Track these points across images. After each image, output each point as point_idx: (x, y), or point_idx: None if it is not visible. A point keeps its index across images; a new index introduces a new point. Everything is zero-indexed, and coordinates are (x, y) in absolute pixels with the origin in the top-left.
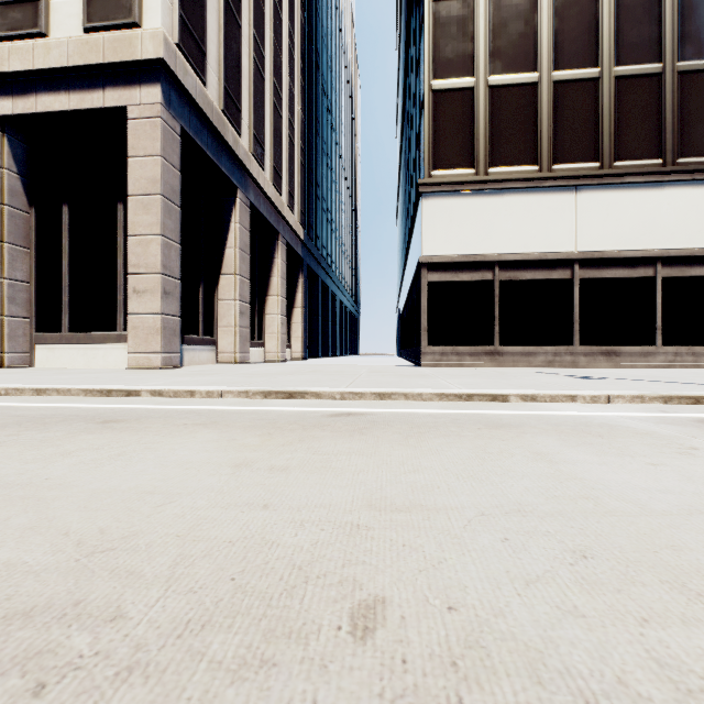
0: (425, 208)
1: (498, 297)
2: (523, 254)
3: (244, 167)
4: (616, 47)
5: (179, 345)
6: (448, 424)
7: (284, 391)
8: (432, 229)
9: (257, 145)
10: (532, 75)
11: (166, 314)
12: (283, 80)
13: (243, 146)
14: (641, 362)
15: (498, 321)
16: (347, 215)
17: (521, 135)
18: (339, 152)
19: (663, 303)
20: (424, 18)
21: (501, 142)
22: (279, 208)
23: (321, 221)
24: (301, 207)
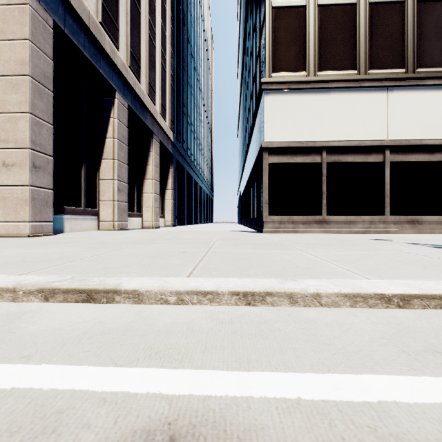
0: (266, 102)
1: (325, 176)
2: (345, 141)
3: (122, 75)
4: None
5: (52, 215)
6: None
7: (78, 288)
8: (272, 120)
9: (134, 61)
10: None
11: (36, 186)
12: (156, 21)
13: (120, 58)
14: (438, 229)
15: (325, 196)
16: (204, 129)
17: (344, 45)
18: (199, 86)
19: None
20: None
21: (327, 50)
22: (153, 114)
23: (186, 130)
24: (171, 117)
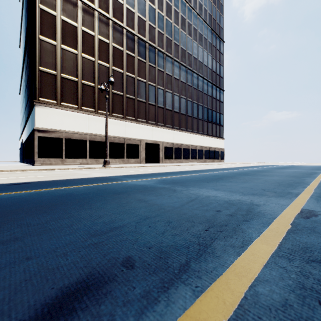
0: (36, 110)
1: (65, 143)
2: (72, 131)
3: None
4: (99, 80)
5: None
6: (39, 172)
7: None
8: (40, 118)
9: None
10: (76, 79)
11: None
12: None
13: None
14: None
15: (65, 151)
16: None
17: (72, 95)
18: None
19: (109, 148)
20: (36, 42)
21: (65, 95)
22: None
23: None
24: None
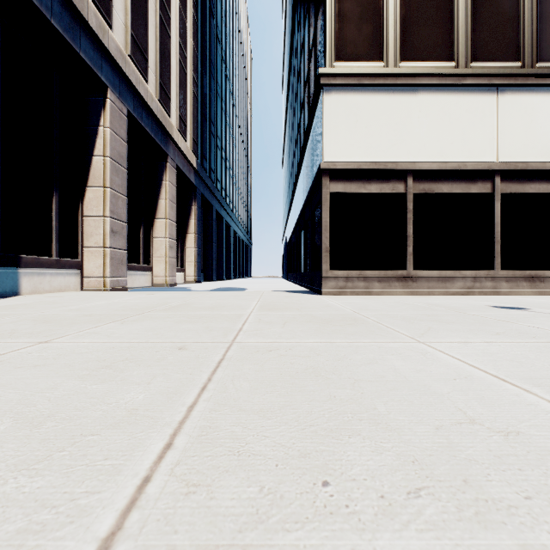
0: (326, 104)
1: (410, 213)
2: (439, 163)
3: (117, 66)
4: None
5: None
6: None
7: None
8: (335, 130)
9: (137, 50)
10: None
11: None
12: (172, 2)
13: (114, 40)
14: None
15: (410, 241)
16: (240, 158)
17: (436, 26)
18: (233, 101)
19: None
20: None
21: (413, 32)
22: (167, 128)
23: (216, 156)
24: (194, 136)
